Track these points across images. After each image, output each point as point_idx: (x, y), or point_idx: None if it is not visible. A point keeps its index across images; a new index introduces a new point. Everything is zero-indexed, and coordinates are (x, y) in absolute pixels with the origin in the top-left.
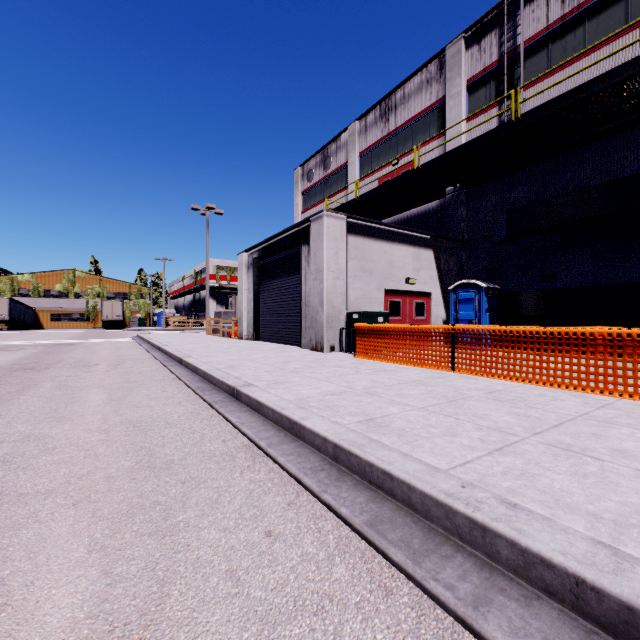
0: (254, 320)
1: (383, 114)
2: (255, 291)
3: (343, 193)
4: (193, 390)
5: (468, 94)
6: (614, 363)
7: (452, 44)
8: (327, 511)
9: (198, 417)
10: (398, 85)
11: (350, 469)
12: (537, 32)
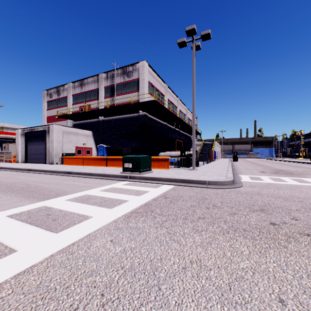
0: (25, 155)
1: (81, 85)
2: (25, 144)
3: (66, 107)
4: (16, 171)
5: (105, 90)
6: (102, 162)
7: (100, 74)
8: (49, 174)
9: (23, 173)
10: (85, 78)
11: (52, 172)
12: (119, 83)
